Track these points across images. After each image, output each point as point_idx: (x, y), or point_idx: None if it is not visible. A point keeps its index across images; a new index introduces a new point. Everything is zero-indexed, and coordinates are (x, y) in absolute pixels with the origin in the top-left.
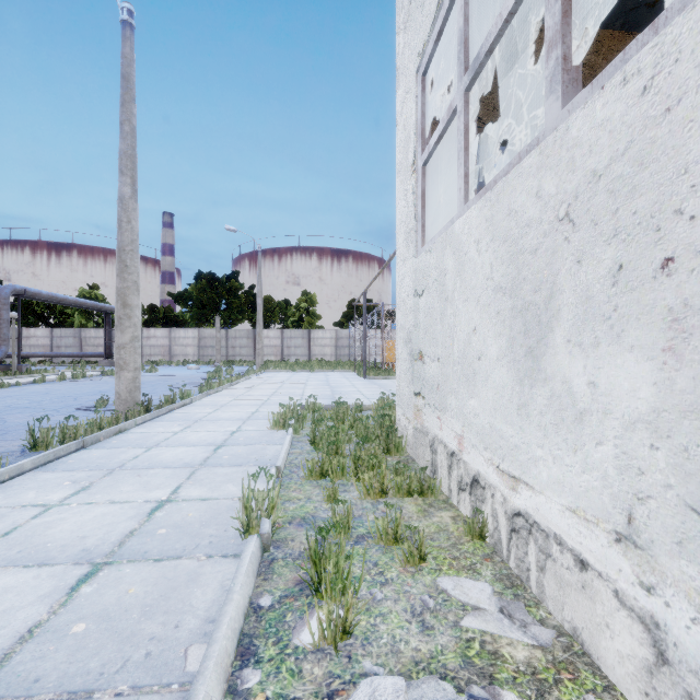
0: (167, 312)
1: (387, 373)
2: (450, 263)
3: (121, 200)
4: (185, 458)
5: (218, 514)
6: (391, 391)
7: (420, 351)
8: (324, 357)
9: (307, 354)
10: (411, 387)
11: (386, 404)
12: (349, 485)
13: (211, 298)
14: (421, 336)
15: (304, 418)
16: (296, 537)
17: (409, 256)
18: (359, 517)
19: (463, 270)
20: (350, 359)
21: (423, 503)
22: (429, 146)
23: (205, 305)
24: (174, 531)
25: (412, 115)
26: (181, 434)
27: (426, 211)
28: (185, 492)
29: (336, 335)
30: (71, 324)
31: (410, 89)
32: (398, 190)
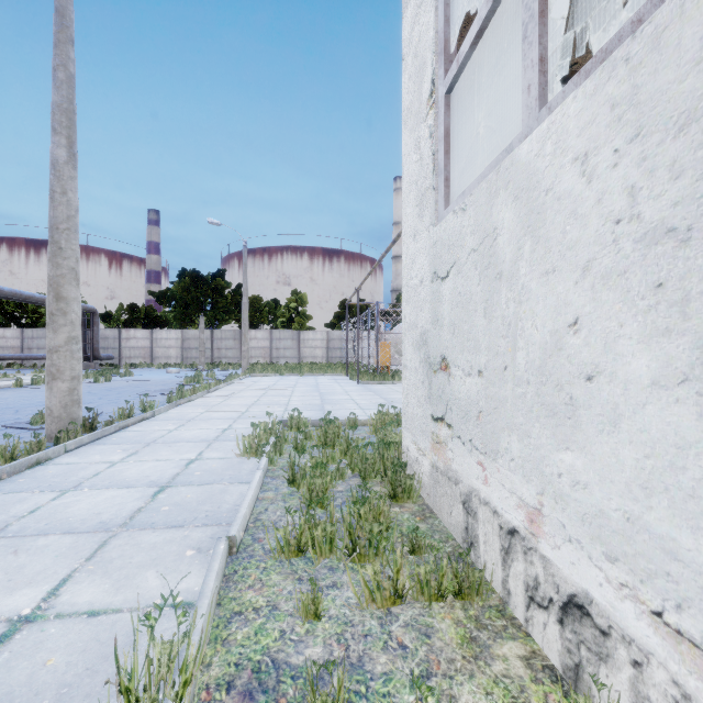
0: (149, 312)
1: (382, 377)
2: (506, 215)
3: (54, 165)
4: (104, 512)
5: (102, 659)
6: (388, 398)
7: (443, 358)
8: (315, 359)
9: (297, 357)
10: (427, 408)
11: (388, 422)
12: (341, 569)
13: (195, 297)
14: (445, 336)
15: (285, 439)
16: None
17: (424, 226)
18: (358, 664)
19: (540, 221)
20: (342, 361)
21: (466, 617)
22: (459, 55)
23: (189, 305)
24: None
25: (429, 28)
26: (118, 466)
27: (450, 158)
28: (69, 594)
29: (327, 336)
30: (44, 324)
31: None
32: (406, 144)
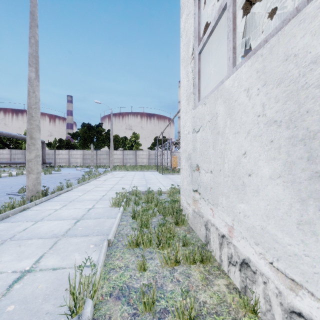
0: (68, 142)
1: (173, 172)
2: (221, 108)
3: (29, 80)
4: (55, 230)
5: (60, 285)
6: (175, 181)
7: (197, 165)
8: (143, 163)
9: (135, 162)
10: (191, 186)
11: (175, 192)
12: (154, 252)
13: (89, 135)
14: (198, 156)
15: (130, 199)
16: (113, 313)
17: (189, 109)
18: (161, 287)
19: (233, 112)
20: (155, 164)
21: (204, 270)
22: (203, 39)
23: (86, 139)
24: (20, 307)
25: (192, 25)
26: (59, 211)
27: (200, 81)
28: (44, 262)
29: (148, 153)
30: (20, 148)
31: (190, 11)
32: (182, 73)
